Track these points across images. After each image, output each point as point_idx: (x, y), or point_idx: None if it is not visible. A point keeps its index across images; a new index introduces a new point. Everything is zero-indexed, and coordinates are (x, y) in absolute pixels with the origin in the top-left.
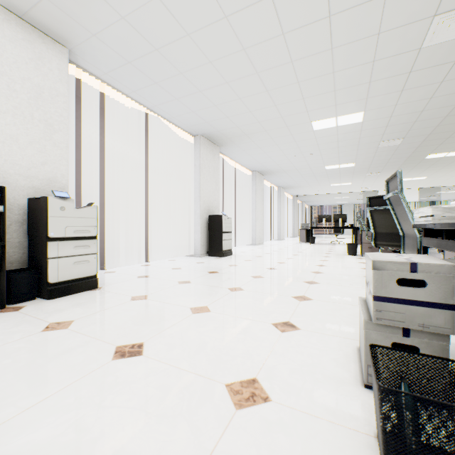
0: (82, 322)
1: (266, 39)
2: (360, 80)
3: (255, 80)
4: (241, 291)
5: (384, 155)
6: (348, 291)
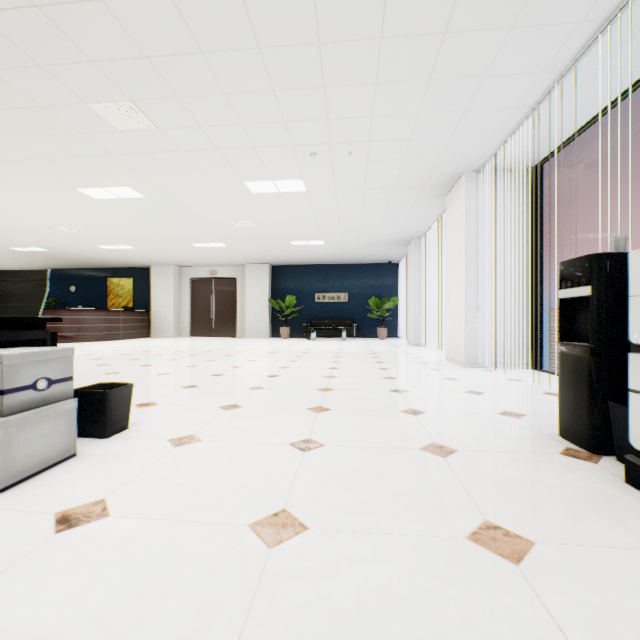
0: (426, 457)
1: None
2: None
3: None
4: None
5: None
6: None
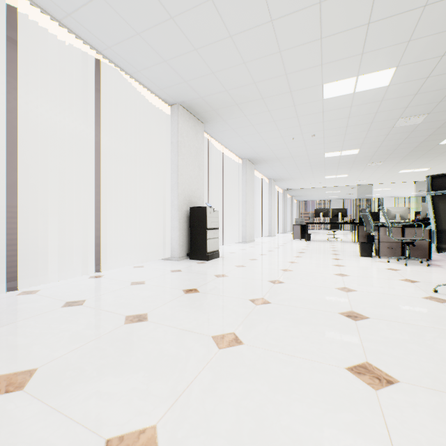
0: None
1: None
2: (412, 1)
3: None
4: (237, 346)
5: (395, 138)
6: (442, 344)
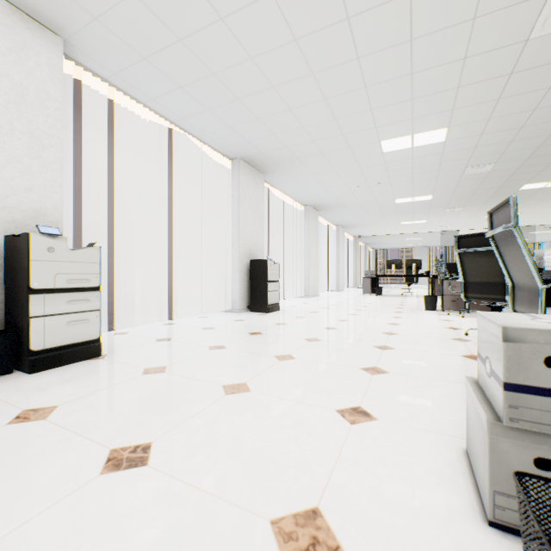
0: (68, 408)
1: (326, 26)
2: (445, 85)
3: (310, 84)
4: (292, 360)
5: (469, 185)
6: (435, 360)
